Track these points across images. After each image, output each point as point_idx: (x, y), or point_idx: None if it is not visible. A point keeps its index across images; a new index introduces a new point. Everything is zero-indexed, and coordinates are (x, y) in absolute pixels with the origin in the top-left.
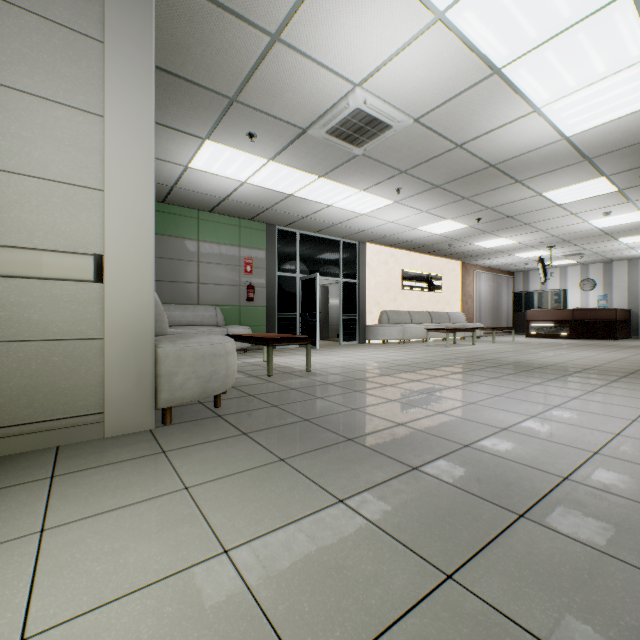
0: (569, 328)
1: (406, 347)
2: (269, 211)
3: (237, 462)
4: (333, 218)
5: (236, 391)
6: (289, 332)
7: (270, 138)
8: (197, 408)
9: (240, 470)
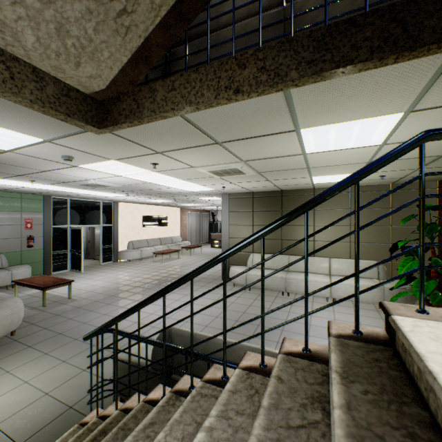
0: None
1: (140, 265)
2: (46, 193)
3: (28, 358)
4: (93, 196)
5: (23, 322)
6: (62, 262)
7: (45, 181)
8: (1, 338)
9: (29, 361)
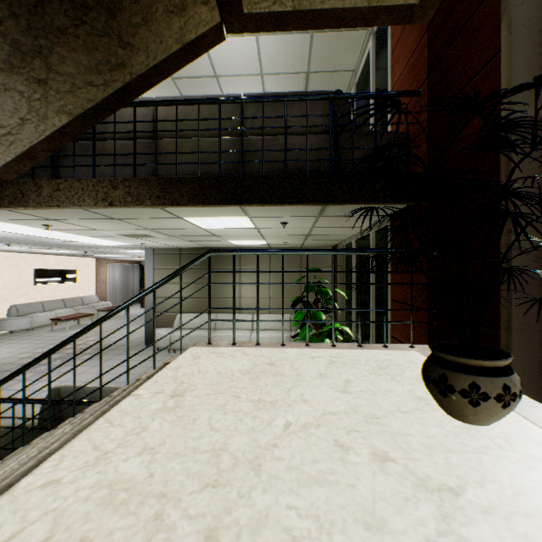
0: None
1: (31, 336)
2: None
3: None
4: None
5: None
6: None
7: None
8: None
9: None
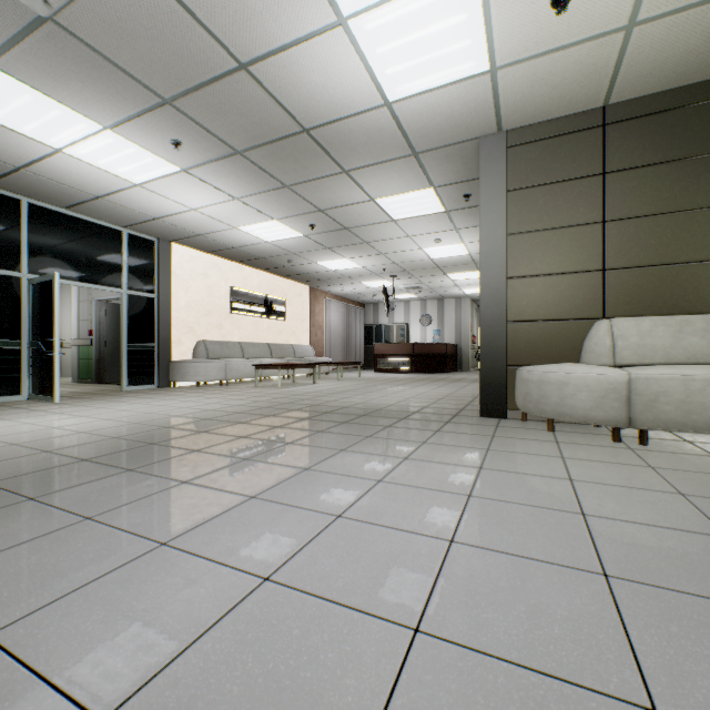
0: (411, 362)
1: (223, 391)
2: None
3: None
4: (85, 182)
5: None
6: (2, 374)
7: None
8: None
9: None
